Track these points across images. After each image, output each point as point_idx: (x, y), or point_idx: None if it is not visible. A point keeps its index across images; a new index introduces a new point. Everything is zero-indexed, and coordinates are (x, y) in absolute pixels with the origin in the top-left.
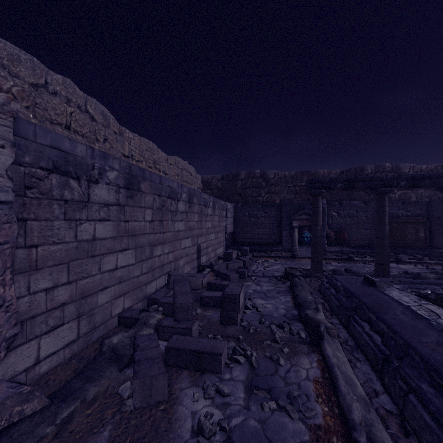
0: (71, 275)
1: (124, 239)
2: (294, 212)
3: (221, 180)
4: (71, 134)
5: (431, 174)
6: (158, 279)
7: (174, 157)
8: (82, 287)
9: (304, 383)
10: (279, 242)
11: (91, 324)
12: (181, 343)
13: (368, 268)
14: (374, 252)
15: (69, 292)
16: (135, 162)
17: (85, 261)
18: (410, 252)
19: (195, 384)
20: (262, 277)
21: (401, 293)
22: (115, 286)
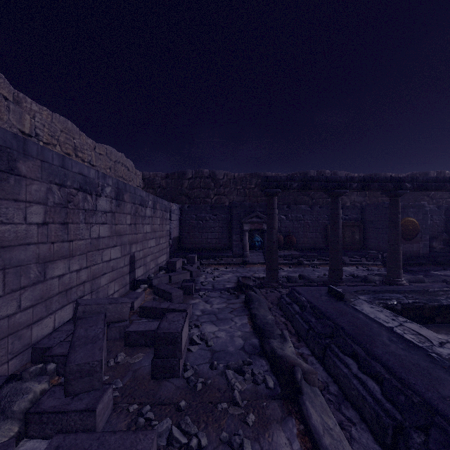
0: None
1: None
2: (245, 215)
3: (166, 178)
4: None
5: (379, 177)
6: (59, 311)
7: (104, 146)
8: None
9: None
10: (229, 247)
11: None
12: None
13: (318, 273)
14: (320, 255)
15: None
16: (42, 144)
17: None
18: (350, 254)
19: None
20: (212, 290)
21: (372, 308)
22: None
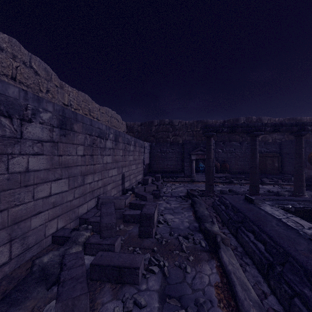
0: (2, 204)
1: (57, 170)
2: (192, 149)
3: (141, 126)
4: (17, 84)
5: (287, 123)
6: (89, 201)
7: (105, 107)
8: (15, 214)
9: (207, 289)
10: (182, 170)
11: (23, 246)
12: (105, 259)
13: (243, 189)
14: (246, 177)
15: (0, 219)
16: (73, 110)
17: (18, 191)
18: (269, 177)
19: (116, 297)
20: (171, 197)
21: (272, 208)
22: (49, 211)
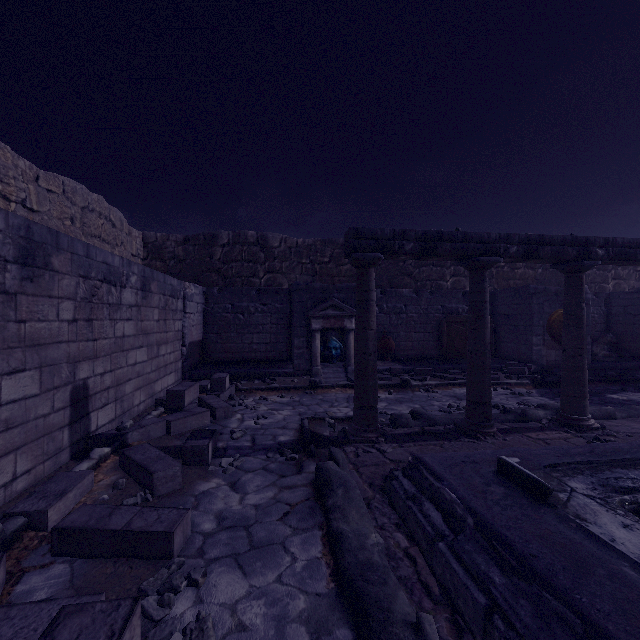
0: None
1: None
2: (314, 304)
3: (184, 243)
4: None
5: (554, 237)
6: None
7: (59, 177)
8: None
9: None
10: (289, 357)
11: None
12: None
13: (438, 402)
14: (434, 370)
15: None
16: None
17: None
18: None
19: None
20: (250, 451)
21: (631, 530)
22: None
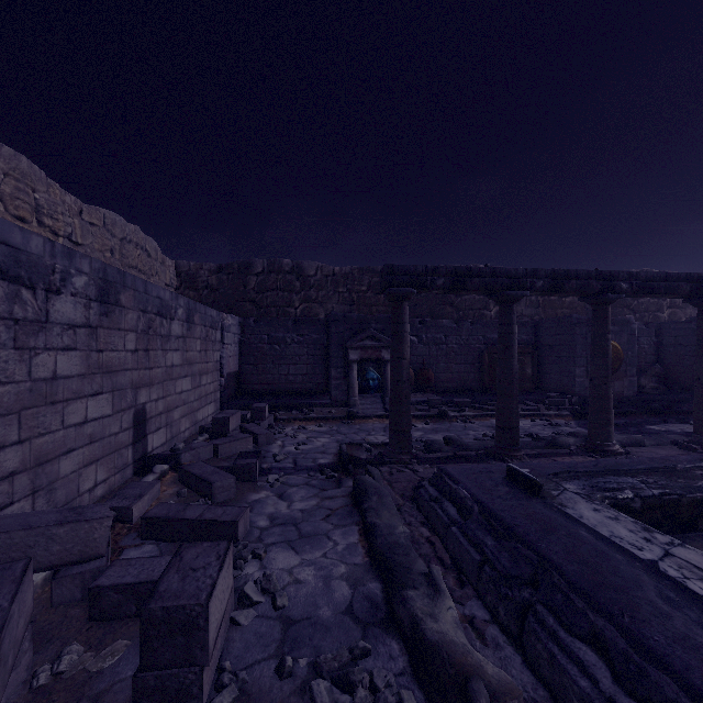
0: None
1: None
2: (352, 335)
3: (218, 272)
4: None
5: (579, 271)
6: None
7: (100, 210)
8: None
9: None
10: (326, 389)
11: None
12: None
13: (474, 431)
14: (473, 401)
15: None
16: None
17: None
18: (520, 399)
19: None
20: (293, 471)
21: (598, 512)
22: None
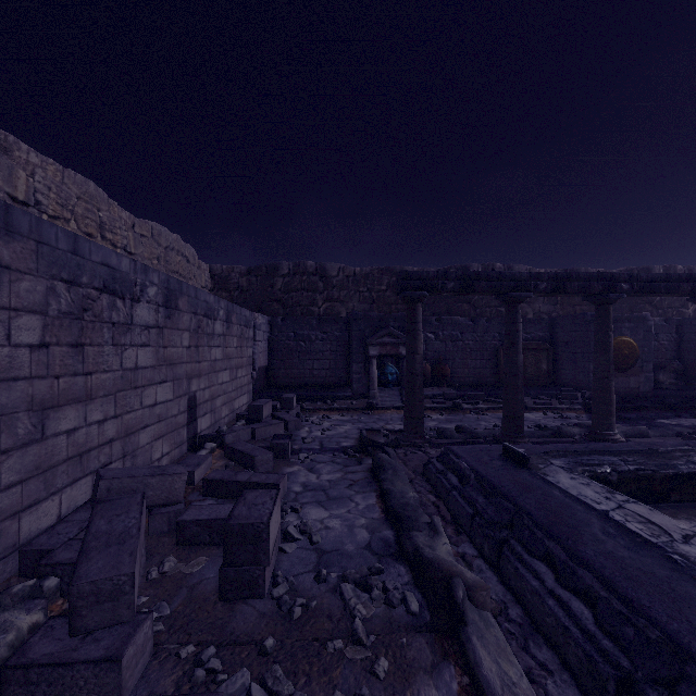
0: None
1: None
2: (371, 333)
3: (248, 275)
4: None
5: (580, 274)
6: (68, 489)
7: (149, 222)
8: None
9: None
10: (347, 382)
11: None
12: None
13: (485, 422)
14: (487, 395)
15: None
16: (47, 218)
17: None
18: (533, 394)
19: None
20: (320, 451)
21: (574, 479)
22: None
